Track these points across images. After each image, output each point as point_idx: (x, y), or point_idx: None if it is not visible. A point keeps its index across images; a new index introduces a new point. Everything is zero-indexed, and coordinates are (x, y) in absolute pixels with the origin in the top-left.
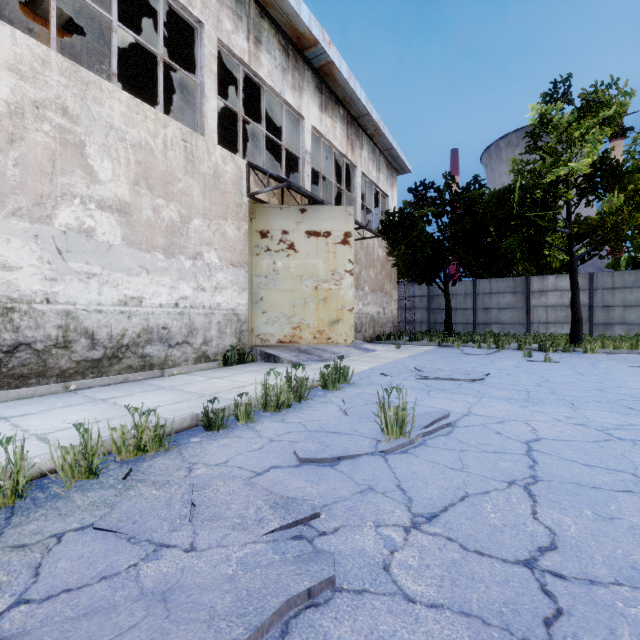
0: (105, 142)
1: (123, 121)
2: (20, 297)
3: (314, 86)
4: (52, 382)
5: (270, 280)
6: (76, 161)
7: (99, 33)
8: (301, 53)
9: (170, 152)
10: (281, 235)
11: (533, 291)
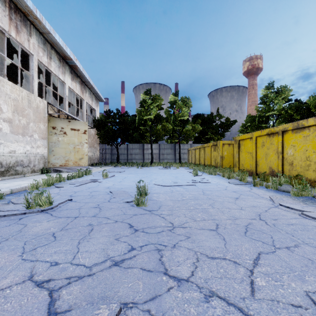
0: (5, 99)
1: (10, 91)
2: None
3: (69, 71)
4: None
5: (56, 144)
6: None
7: None
8: (65, 60)
9: (23, 100)
10: (61, 129)
11: (145, 148)
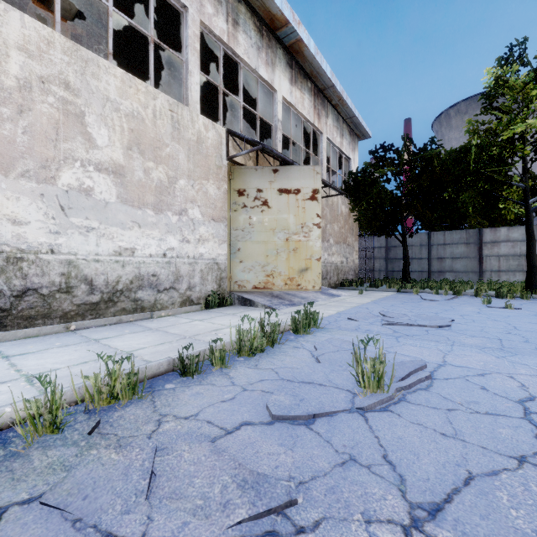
0: (102, 112)
1: (118, 94)
2: (28, 248)
3: (285, 62)
4: (56, 323)
5: (246, 233)
6: (77, 129)
7: (104, 27)
8: (274, 33)
9: (159, 121)
10: (256, 193)
11: (485, 242)
